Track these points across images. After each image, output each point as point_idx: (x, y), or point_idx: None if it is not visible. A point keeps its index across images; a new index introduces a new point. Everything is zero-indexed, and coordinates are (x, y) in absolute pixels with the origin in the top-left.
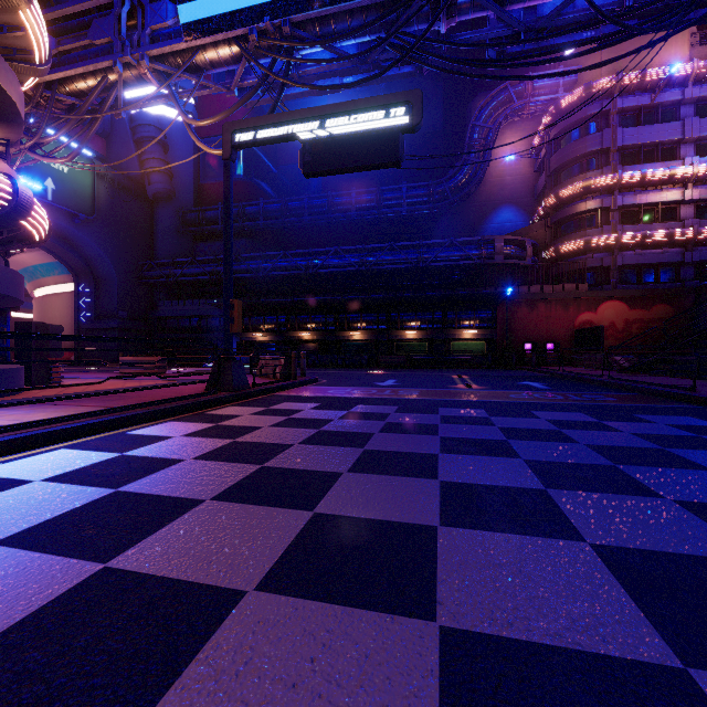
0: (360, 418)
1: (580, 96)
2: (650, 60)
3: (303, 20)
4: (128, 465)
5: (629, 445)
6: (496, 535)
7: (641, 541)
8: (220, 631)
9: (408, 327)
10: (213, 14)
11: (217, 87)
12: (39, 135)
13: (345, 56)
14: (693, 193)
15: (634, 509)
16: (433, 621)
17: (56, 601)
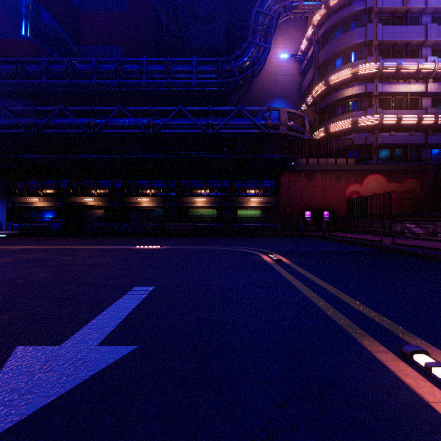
0: None
1: None
2: None
3: None
4: None
5: None
6: None
7: None
8: None
9: (197, 194)
10: None
11: None
12: None
13: None
14: (433, 87)
15: None
16: None
17: None
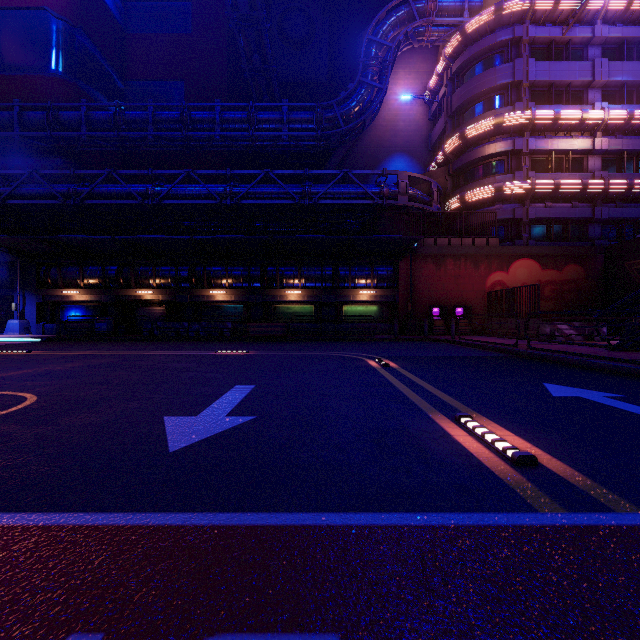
0: None
1: (489, 19)
2: None
3: None
4: None
5: None
6: None
7: None
8: None
9: (289, 285)
10: None
11: None
12: None
13: None
14: (602, 143)
15: None
16: None
17: None
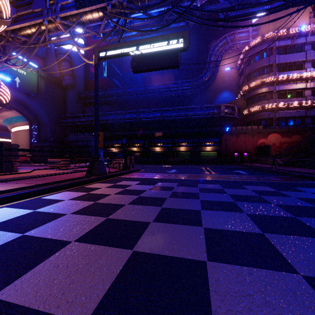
0: (160, 189)
1: (259, 40)
2: (291, 24)
3: None
4: (35, 217)
5: (298, 205)
6: (243, 268)
7: None
8: None
9: (181, 145)
10: None
11: (92, 32)
12: (8, 55)
13: (152, 16)
14: (310, 85)
15: None
16: None
17: None
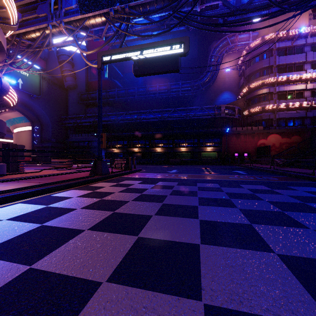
0: (161, 188)
1: (259, 42)
2: (291, 26)
3: (134, 5)
4: (49, 211)
5: (287, 201)
6: (229, 249)
7: (302, 252)
8: (86, 307)
9: (182, 146)
10: (93, 2)
11: (95, 36)
12: (14, 58)
13: (153, 22)
14: (310, 86)
15: (296, 235)
16: (200, 301)
17: (1, 288)
